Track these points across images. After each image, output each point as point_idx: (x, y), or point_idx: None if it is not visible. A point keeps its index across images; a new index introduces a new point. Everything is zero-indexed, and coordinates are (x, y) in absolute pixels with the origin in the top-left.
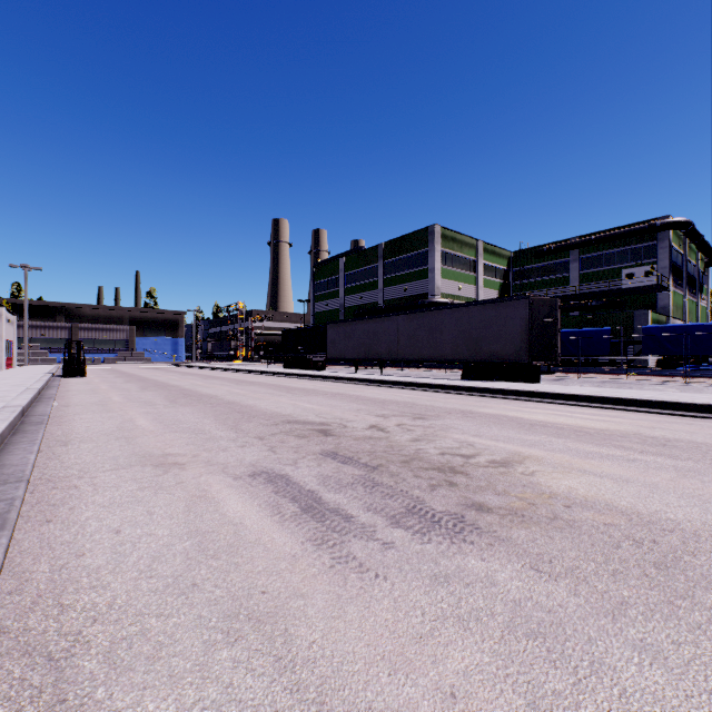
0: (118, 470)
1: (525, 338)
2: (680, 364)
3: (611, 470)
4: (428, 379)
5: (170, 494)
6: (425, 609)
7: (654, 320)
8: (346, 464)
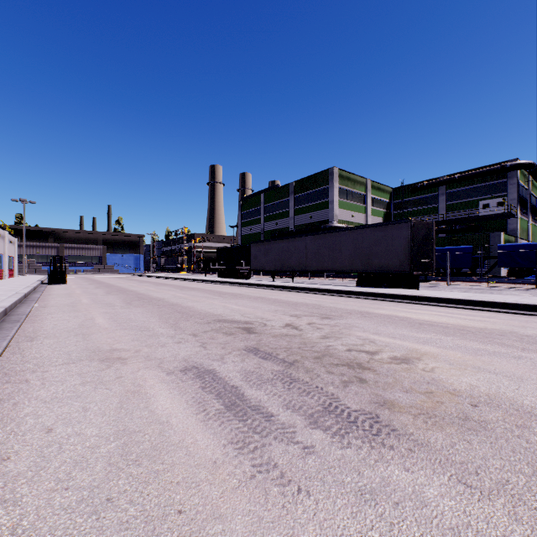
0: (68, 364)
1: (407, 254)
2: (526, 274)
3: (502, 366)
4: (330, 286)
5: (108, 389)
6: None
7: (505, 240)
8: (266, 360)
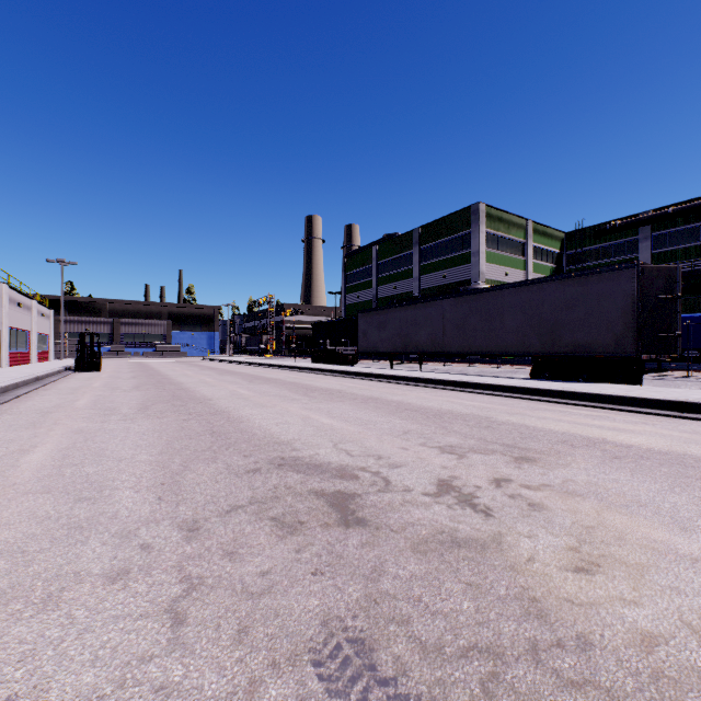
0: None
1: (631, 323)
2: None
3: None
4: (489, 378)
5: None
6: None
7: None
8: None
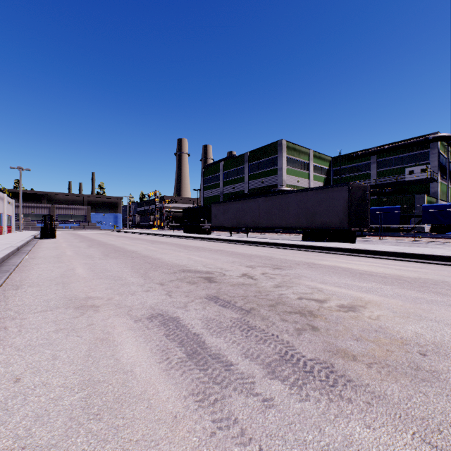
0: (46, 311)
1: (346, 212)
2: (446, 230)
3: (442, 315)
4: (280, 240)
5: (79, 336)
6: None
7: (428, 201)
8: (225, 307)
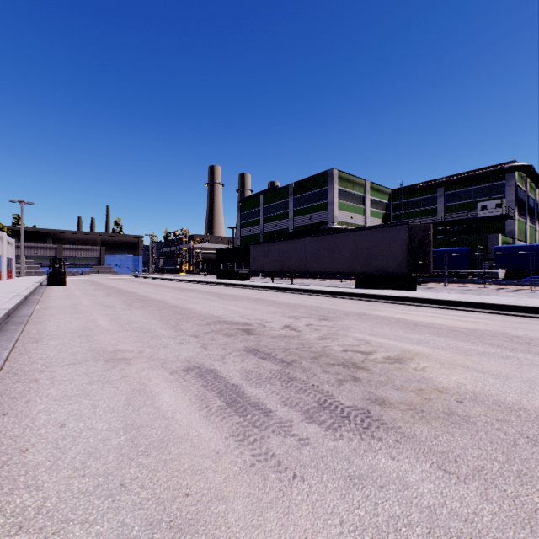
0: (75, 364)
1: (405, 255)
2: (524, 275)
3: (490, 366)
4: (329, 288)
5: (115, 388)
6: (343, 516)
7: (503, 242)
8: (265, 360)
